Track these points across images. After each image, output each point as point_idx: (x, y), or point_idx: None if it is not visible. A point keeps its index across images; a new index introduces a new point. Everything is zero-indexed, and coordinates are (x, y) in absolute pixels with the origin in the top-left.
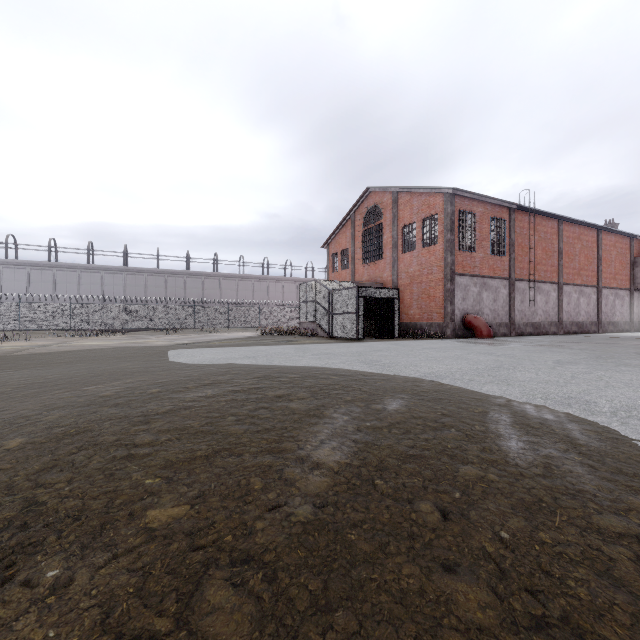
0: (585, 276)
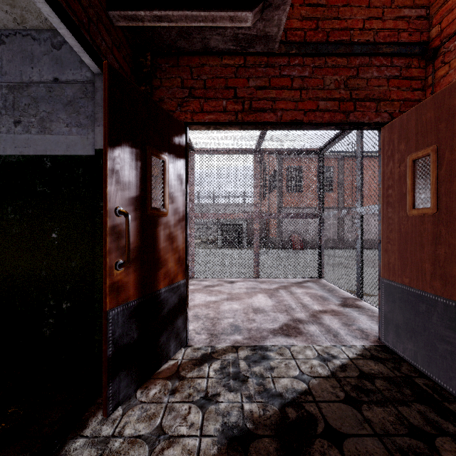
0: None
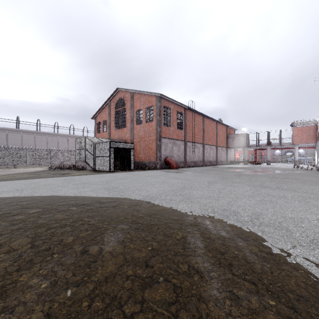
0: (212, 141)
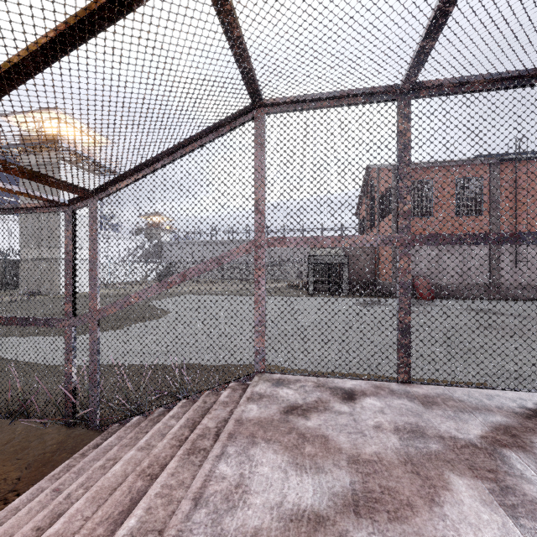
0: None
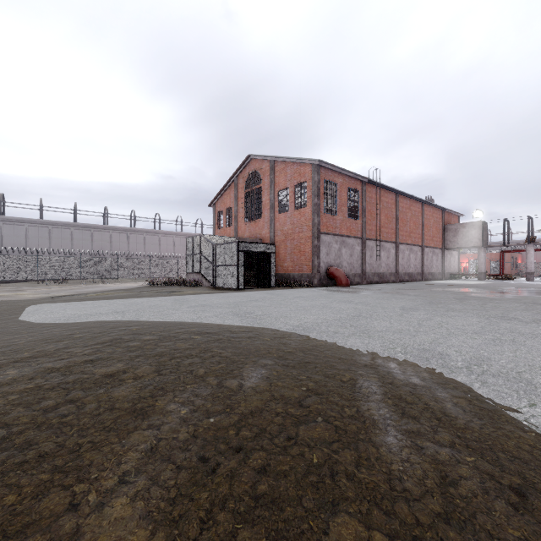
0: (414, 238)
